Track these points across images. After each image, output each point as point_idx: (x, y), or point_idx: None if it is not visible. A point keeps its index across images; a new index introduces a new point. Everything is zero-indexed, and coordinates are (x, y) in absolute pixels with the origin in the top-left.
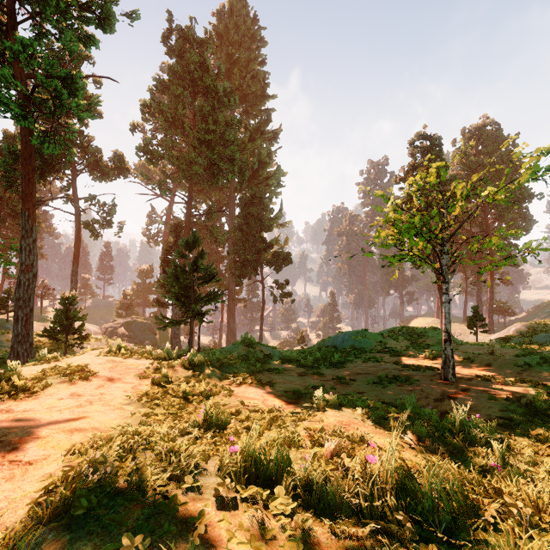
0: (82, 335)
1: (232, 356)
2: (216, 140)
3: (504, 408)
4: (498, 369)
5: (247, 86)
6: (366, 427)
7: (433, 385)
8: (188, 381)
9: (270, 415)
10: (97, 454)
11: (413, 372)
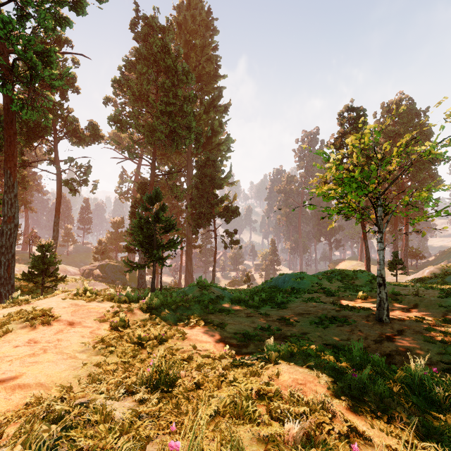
0: (57, 278)
1: (187, 297)
2: (175, 112)
3: (442, 351)
4: (425, 310)
5: (202, 67)
6: (323, 386)
7: (370, 326)
8: (145, 325)
9: (221, 364)
10: None
11: (349, 312)
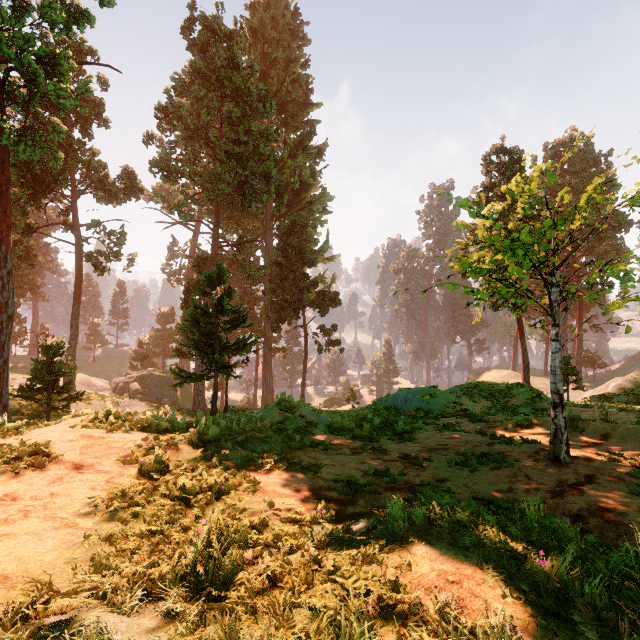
0: (70, 395)
1: (263, 424)
2: (248, 154)
3: None
4: (622, 443)
5: (286, 92)
6: (491, 586)
7: (541, 468)
8: (194, 468)
9: (313, 537)
10: None
11: (507, 447)
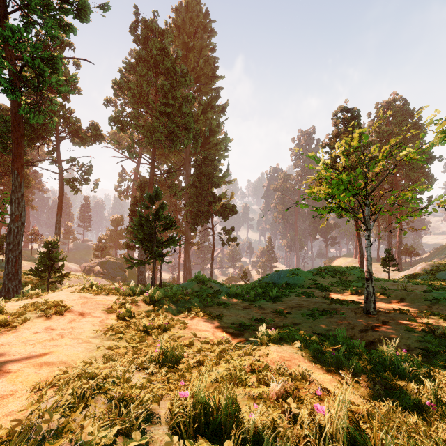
0: (62, 274)
1: (187, 291)
2: (174, 112)
3: (420, 339)
4: (411, 303)
5: (200, 68)
6: (306, 362)
7: (357, 317)
8: (149, 315)
9: (219, 348)
10: (51, 400)
11: (340, 305)
